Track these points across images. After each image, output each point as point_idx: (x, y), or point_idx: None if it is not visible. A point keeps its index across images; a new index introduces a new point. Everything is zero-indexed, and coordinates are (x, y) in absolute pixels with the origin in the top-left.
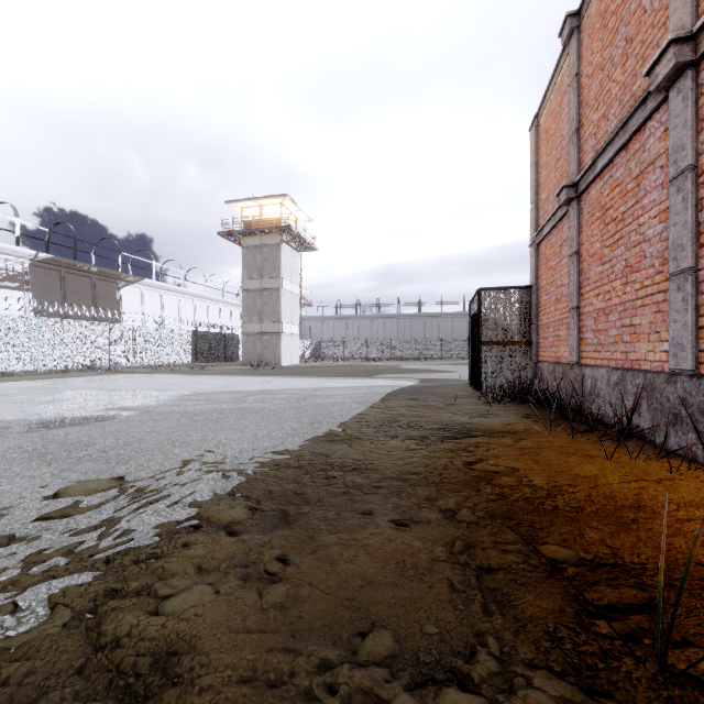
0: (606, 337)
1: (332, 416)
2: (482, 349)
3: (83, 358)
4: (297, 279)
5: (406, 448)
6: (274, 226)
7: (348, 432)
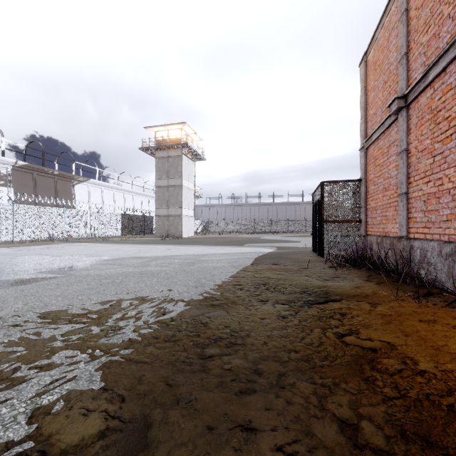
0: (437, 216)
1: (213, 279)
2: (324, 226)
3: (45, 232)
4: (192, 179)
5: (277, 315)
6: (176, 143)
7: (225, 296)
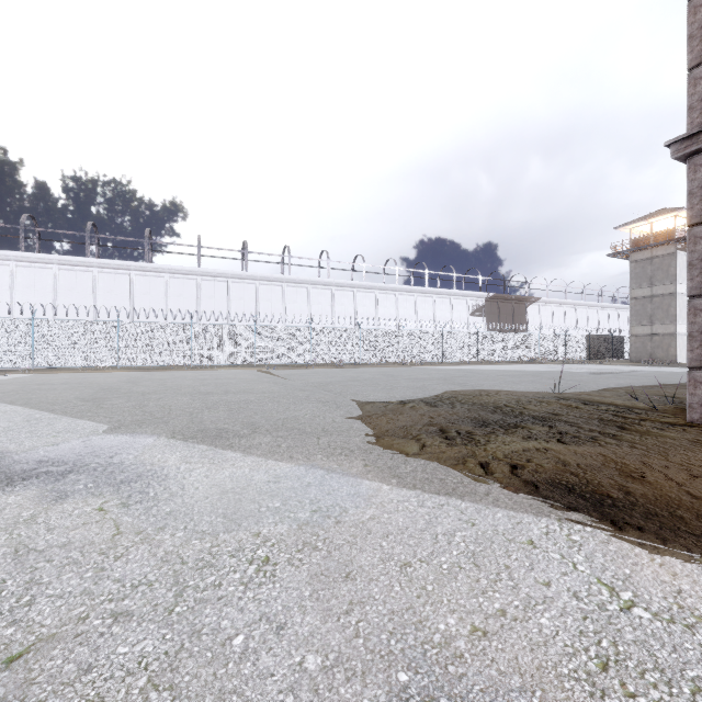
0: None
1: None
2: None
3: (526, 354)
4: None
5: None
6: (667, 239)
7: None
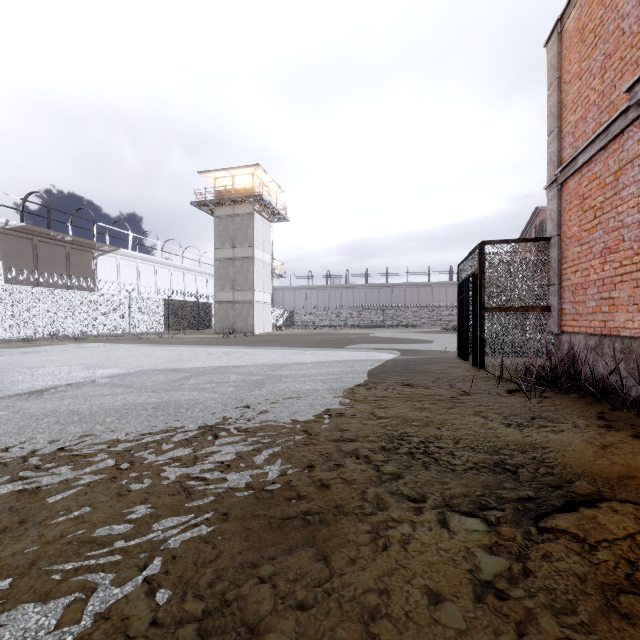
0: None
1: (294, 424)
2: (485, 316)
3: (45, 326)
4: (269, 249)
5: (471, 571)
6: (246, 195)
7: (319, 482)
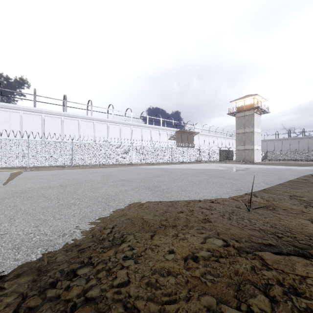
0: None
1: (304, 172)
2: None
3: (194, 158)
4: (260, 126)
5: None
6: (251, 107)
7: (312, 174)
